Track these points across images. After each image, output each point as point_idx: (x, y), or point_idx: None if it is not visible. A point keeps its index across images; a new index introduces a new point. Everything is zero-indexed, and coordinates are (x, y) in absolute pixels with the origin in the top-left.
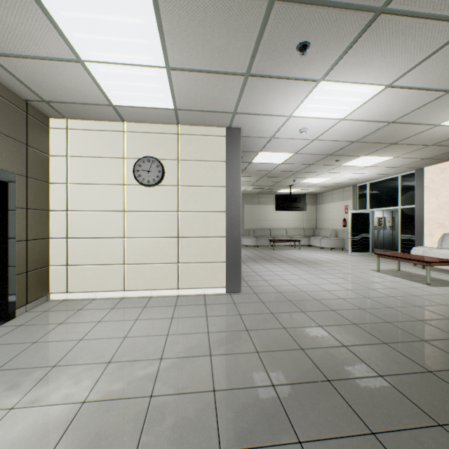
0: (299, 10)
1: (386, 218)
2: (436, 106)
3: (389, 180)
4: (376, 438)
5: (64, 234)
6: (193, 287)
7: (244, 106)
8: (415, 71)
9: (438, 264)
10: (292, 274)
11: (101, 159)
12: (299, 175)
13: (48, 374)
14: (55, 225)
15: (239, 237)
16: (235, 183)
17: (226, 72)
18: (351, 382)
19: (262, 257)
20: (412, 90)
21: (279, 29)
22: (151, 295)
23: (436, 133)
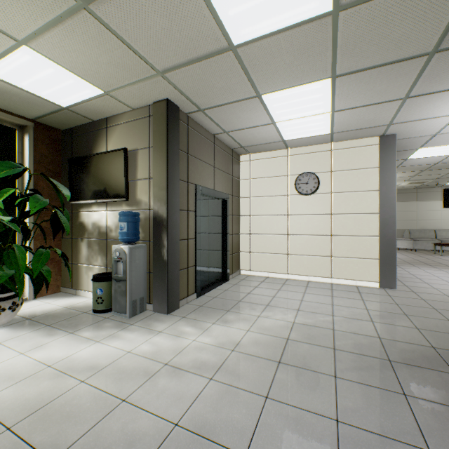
0: None
1: None
2: None
3: None
4: None
5: (248, 231)
6: (344, 278)
7: (400, 118)
8: None
9: None
10: None
11: (271, 178)
12: None
13: (266, 308)
14: (243, 225)
15: (393, 237)
16: (389, 186)
17: (384, 101)
18: None
19: (421, 261)
20: None
21: (440, 65)
22: (308, 280)
23: None
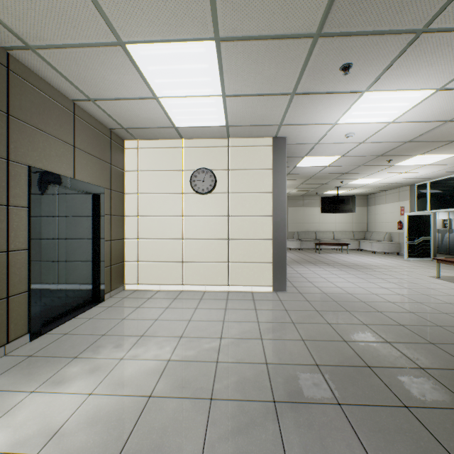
0: (341, 41)
1: (453, 220)
2: None
3: None
4: (408, 410)
5: (136, 236)
6: (241, 284)
7: (290, 118)
8: None
9: None
10: (339, 277)
11: (164, 172)
12: (346, 176)
13: (139, 341)
14: (129, 228)
15: (284, 239)
16: (280, 189)
17: (274, 93)
18: (391, 370)
19: (306, 260)
20: None
21: (323, 56)
22: (205, 290)
23: None
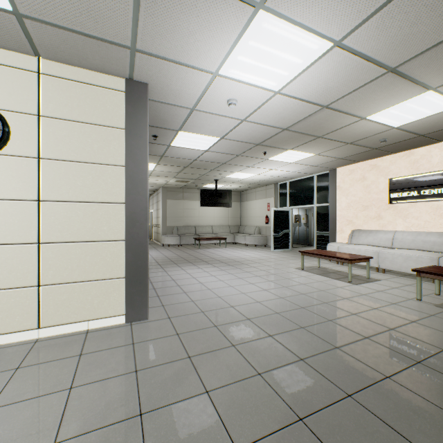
0: None
1: (302, 216)
2: (371, 91)
3: (307, 179)
4: None
5: None
6: (67, 321)
7: (147, 36)
8: (372, 22)
9: (357, 261)
10: (219, 280)
11: None
12: (225, 167)
13: None
14: None
15: (146, 240)
16: (139, 162)
17: None
18: None
19: (185, 258)
20: (359, 58)
21: None
22: None
23: (358, 129)
